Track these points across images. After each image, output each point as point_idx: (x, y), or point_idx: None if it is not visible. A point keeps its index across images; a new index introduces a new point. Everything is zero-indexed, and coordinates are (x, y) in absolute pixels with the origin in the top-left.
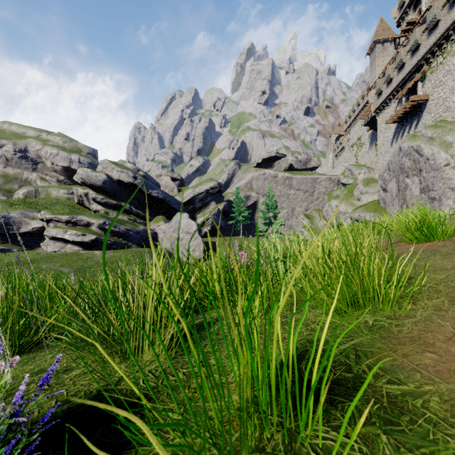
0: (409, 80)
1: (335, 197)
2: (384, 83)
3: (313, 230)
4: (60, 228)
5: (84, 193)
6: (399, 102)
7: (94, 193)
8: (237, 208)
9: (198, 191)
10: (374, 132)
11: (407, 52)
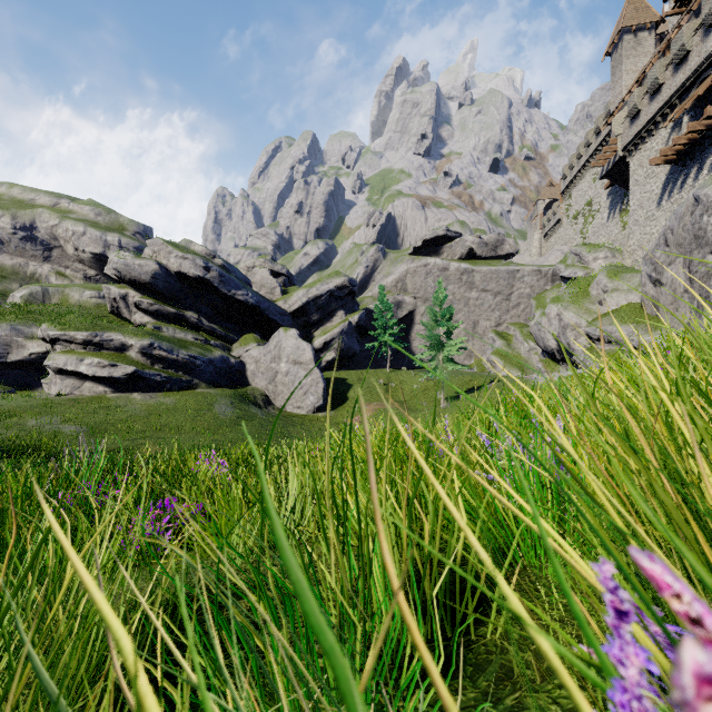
0: (697, 83)
1: (554, 299)
2: (644, 96)
3: (511, 359)
4: (72, 354)
5: (120, 295)
6: (676, 126)
7: (137, 294)
8: (381, 321)
9: (316, 293)
10: (617, 190)
11: (695, 31)
